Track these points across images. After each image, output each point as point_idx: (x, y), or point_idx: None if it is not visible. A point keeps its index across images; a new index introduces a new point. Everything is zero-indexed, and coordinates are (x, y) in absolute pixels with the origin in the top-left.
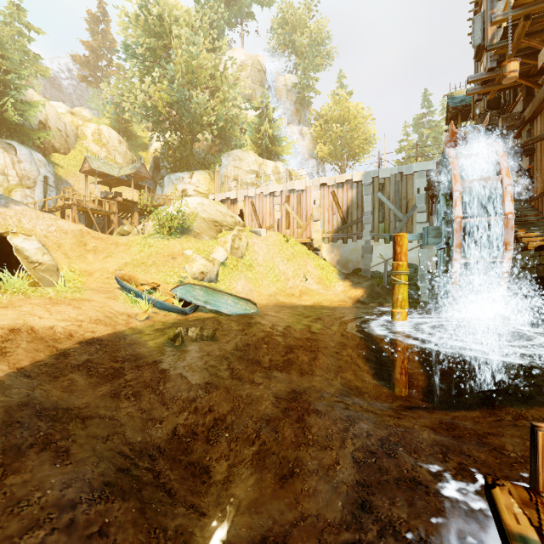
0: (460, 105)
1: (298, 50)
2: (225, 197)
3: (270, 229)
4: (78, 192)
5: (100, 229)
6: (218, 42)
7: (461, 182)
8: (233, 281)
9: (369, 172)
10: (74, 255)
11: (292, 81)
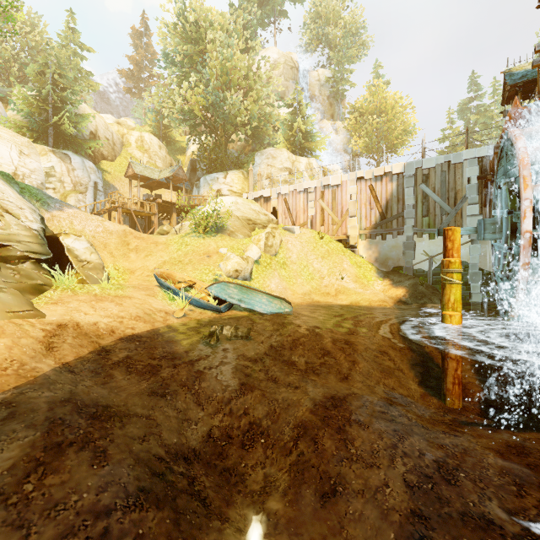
0: (520, 82)
1: (332, 43)
2: (258, 195)
3: (304, 227)
4: (123, 195)
5: (143, 230)
6: (251, 42)
7: (530, 165)
8: (267, 279)
9: (411, 162)
10: (118, 254)
11: (326, 75)
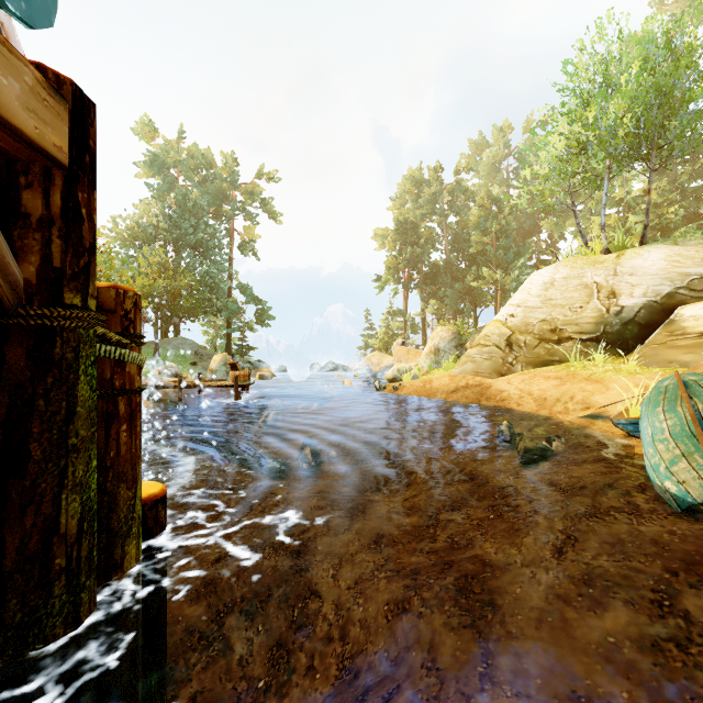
0: None
1: None
2: None
3: None
4: None
5: None
6: None
7: None
8: None
9: None
10: None
11: None
